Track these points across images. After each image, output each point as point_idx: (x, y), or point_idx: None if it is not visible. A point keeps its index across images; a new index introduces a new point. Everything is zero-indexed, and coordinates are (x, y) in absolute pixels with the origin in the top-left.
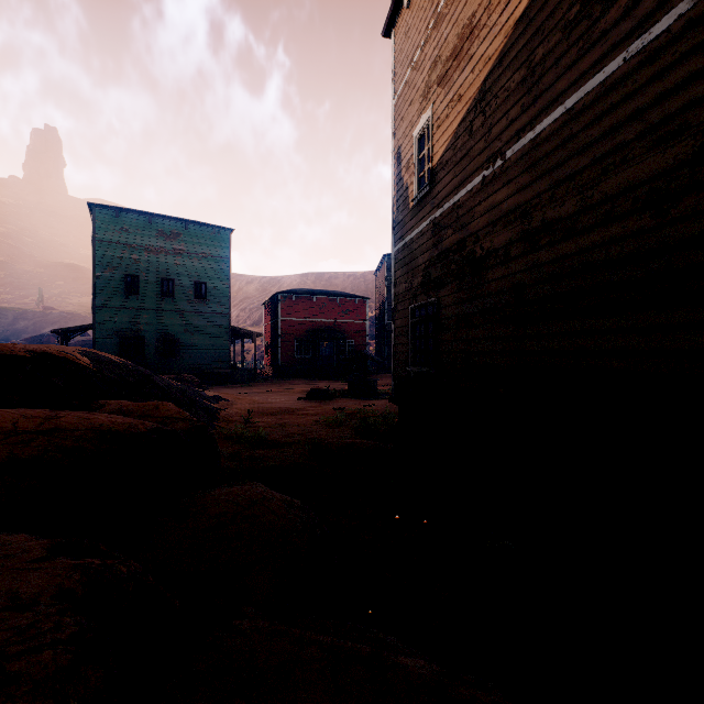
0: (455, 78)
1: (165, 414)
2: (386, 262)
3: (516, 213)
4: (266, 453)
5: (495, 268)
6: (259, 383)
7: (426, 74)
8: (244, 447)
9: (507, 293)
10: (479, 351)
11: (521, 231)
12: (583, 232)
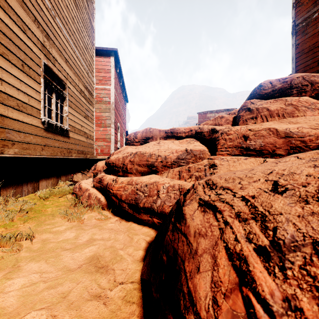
0: None
1: None
2: None
3: None
4: None
5: None
6: None
7: None
8: None
9: None
10: None
11: None
12: None
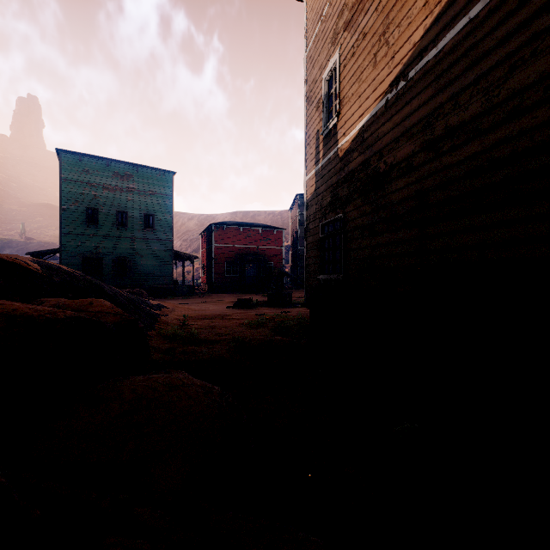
0: (361, 19)
1: (98, 309)
2: (298, 200)
3: (418, 127)
4: (197, 349)
5: (398, 180)
6: (196, 296)
7: (334, 23)
8: (179, 344)
9: (410, 200)
10: (382, 255)
11: (424, 141)
12: (488, 131)
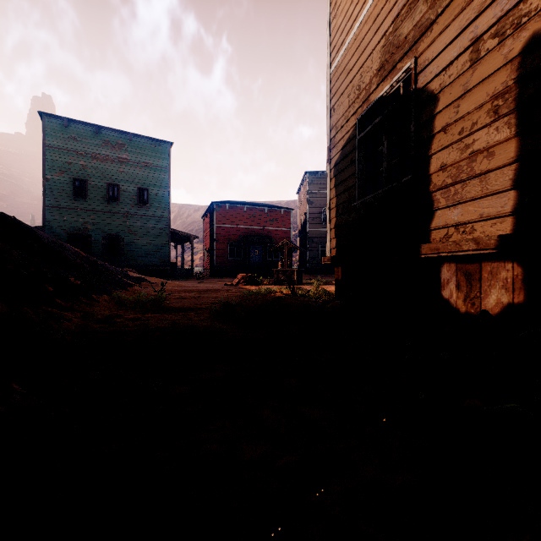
0: None
1: None
2: (308, 178)
3: None
4: (157, 317)
5: None
6: (195, 279)
7: None
8: (135, 311)
9: None
10: None
11: None
12: None
